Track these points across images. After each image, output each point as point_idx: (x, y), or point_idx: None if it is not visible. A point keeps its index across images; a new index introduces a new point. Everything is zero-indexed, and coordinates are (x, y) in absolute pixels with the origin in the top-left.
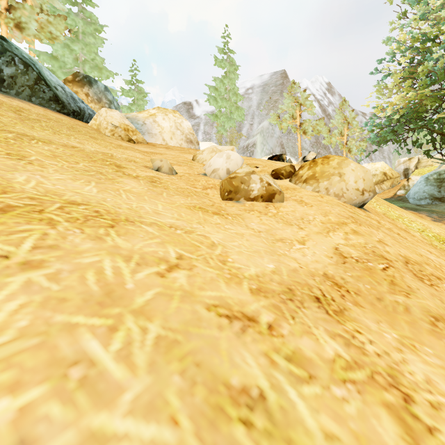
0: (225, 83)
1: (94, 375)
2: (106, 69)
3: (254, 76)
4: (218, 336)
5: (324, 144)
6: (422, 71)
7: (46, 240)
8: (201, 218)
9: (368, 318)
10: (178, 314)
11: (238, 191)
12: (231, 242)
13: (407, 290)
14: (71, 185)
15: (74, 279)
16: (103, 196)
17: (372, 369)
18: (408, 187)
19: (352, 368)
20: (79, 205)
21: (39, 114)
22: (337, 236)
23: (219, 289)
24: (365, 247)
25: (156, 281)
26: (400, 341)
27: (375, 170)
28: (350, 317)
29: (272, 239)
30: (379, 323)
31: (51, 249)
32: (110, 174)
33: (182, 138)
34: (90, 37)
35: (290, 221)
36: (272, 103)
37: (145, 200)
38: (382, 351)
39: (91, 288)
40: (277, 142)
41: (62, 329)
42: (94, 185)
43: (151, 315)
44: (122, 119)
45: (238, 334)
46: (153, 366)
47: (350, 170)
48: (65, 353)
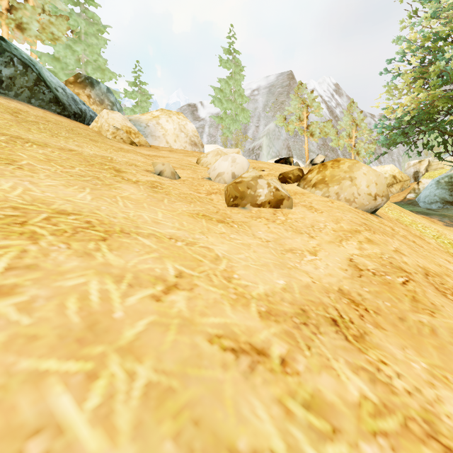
0: (230, 85)
1: (60, 449)
2: (109, 71)
3: (260, 77)
4: (222, 379)
5: (331, 147)
6: (433, 71)
7: (23, 258)
8: (205, 227)
9: (391, 344)
10: (174, 350)
11: (244, 197)
12: (237, 254)
13: (431, 307)
14: (62, 192)
15: (51, 309)
16: (97, 204)
17: (404, 414)
18: (418, 190)
19: (382, 414)
20: (69, 215)
21: (37, 116)
22: (351, 245)
23: (223, 314)
24: (381, 257)
25: (151, 306)
26: (431, 372)
27: (384, 172)
28: (372, 343)
29: (281, 249)
30: (405, 349)
31: (28, 270)
32: (108, 179)
33: (186, 141)
34: (93, 37)
35: (300, 229)
36: (279, 105)
37: (144, 208)
38: (413, 387)
39: (70, 319)
40: (284, 145)
41: (26, 381)
42: (89, 191)
43: (141, 353)
44: (124, 121)
45: (246, 374)
46: (139, 428)
47: (361, 173)
48: (25, 417)
